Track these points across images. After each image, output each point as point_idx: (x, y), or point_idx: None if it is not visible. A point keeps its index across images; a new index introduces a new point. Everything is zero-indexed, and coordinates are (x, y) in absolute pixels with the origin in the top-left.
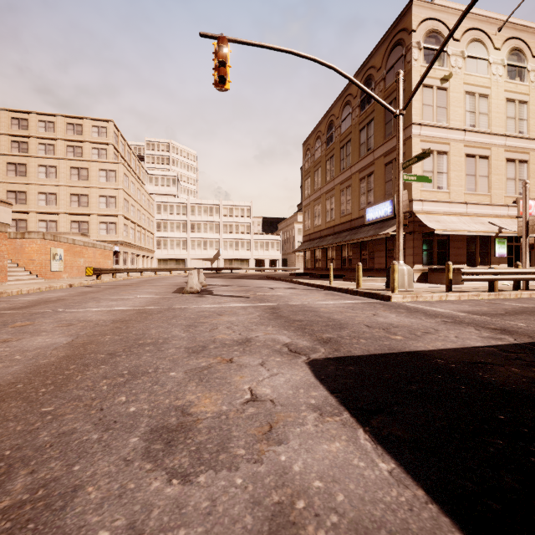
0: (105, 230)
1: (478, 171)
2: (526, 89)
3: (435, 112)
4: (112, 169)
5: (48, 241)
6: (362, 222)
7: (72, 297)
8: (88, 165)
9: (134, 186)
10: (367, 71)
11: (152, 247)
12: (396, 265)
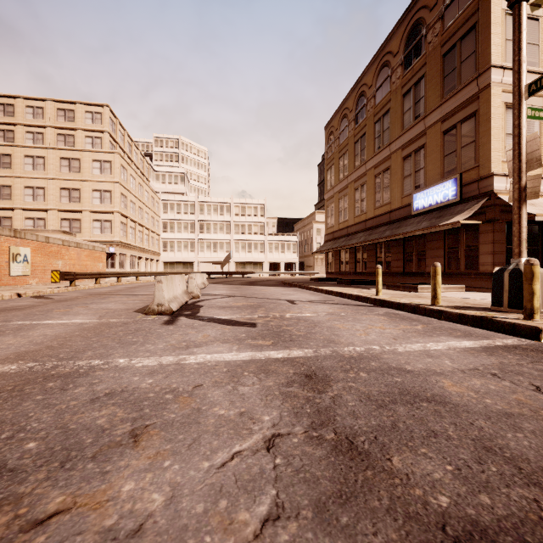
0: (99, 229)
1: None
2: None
3: None
4: (107, 159)
5: (6, 237)
6: (407, 213)
7: None
8: (80, 155)
9: (134, 181)
10: (414, 15)
11: (158, 250)
12: (537, 266)
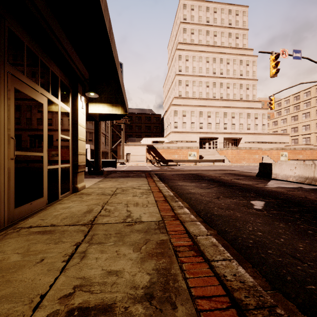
0: None
1: None
2: None
3: None
4: None
5: (279, 150)
6: None
7: (254, 166)
8: None
9: None
10: None
11: None
12: None
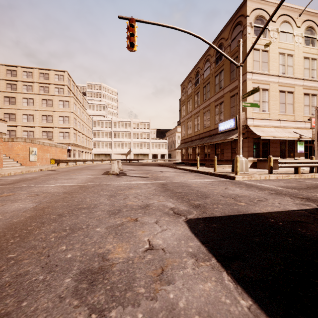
0: (62, 136)
1: (287, 101)
2: (316, 51)
3: (261, 65)
4: (66, 100)
5: (28, 143)
6: (216, 132)
7: (41, 177)
8: (52, 97)
9: (79, 110)
10: (219, 41)
11: (91, 147)
12: (238, 157)
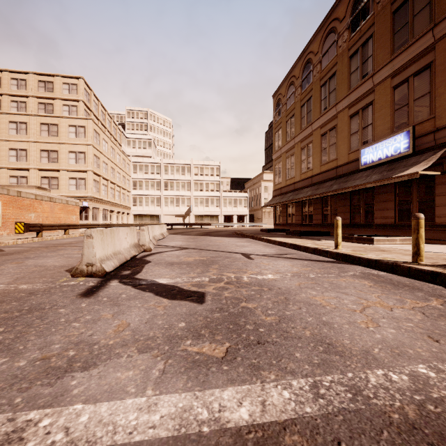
0: (75, 185)
1: None
2: None
3: None
4: (81, 125)
5: None
6: (354, 168)
7: None
8: (57, 121)
9: (106, 144)
10: None
11: (128, 204)
12: None
